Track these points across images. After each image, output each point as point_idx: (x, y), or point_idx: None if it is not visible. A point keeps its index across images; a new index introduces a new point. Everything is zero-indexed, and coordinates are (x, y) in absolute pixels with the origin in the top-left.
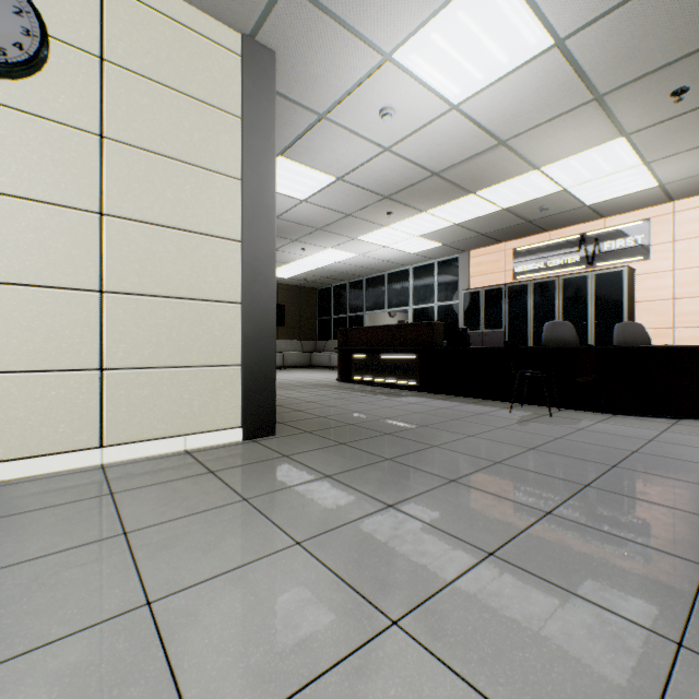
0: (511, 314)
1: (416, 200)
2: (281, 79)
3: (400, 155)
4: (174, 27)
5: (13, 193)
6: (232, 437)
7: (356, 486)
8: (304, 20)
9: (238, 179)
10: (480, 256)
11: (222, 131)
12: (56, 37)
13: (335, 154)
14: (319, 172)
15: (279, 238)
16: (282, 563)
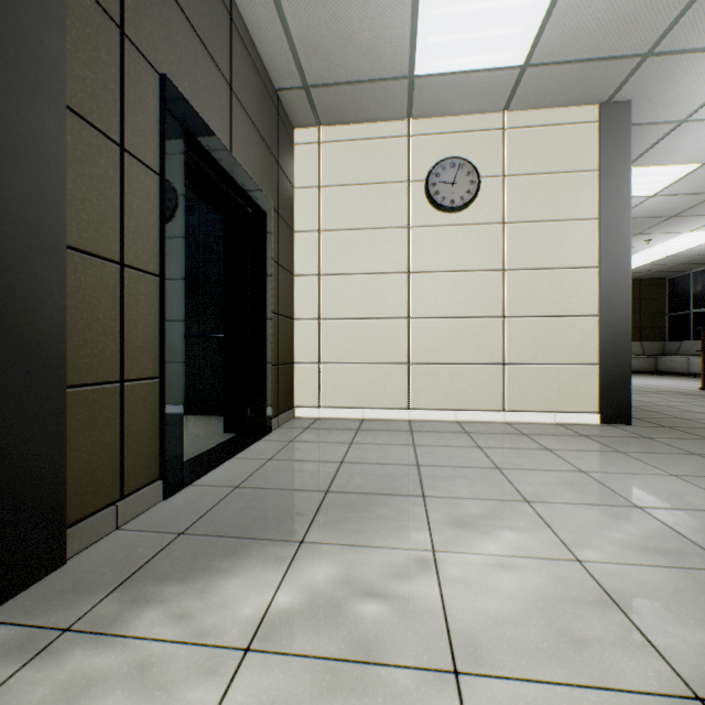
0: None
1: None
2: (633, 115)
3: None
4: (546, 131)
5: (464, 270)
6: (589, 419)
7: None
8: (663, 68)
9: (595, 219)
10: None
11: (581, 187)
12: (481, 177)
13: (699, 144)
14: (675, 165)
15: None
16: (661, 478)
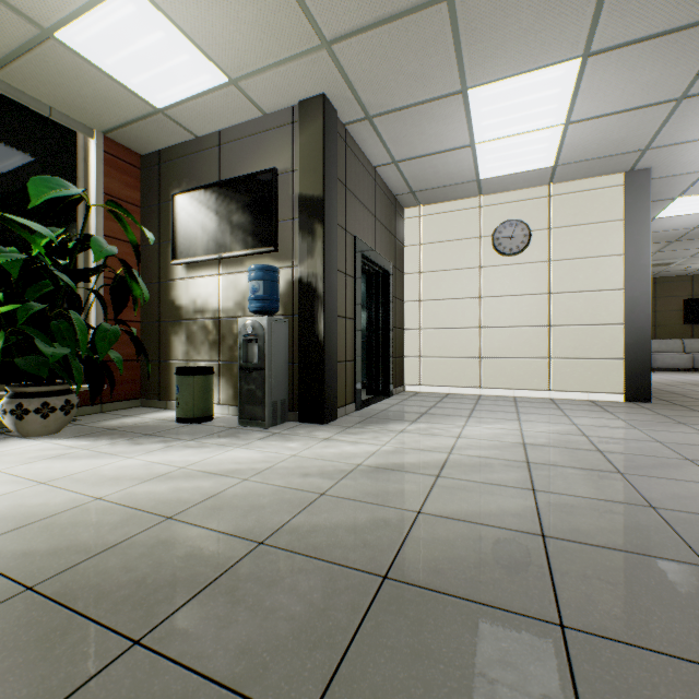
0: None
1: None
2: (658, 173)
3: None
4: (582, 195)
5: (519, 294)
6: (616, 398)
7: (672, 418)
8: (664, 152)
9: (621, 255)
10: None
11: (610, 233)
12: (533, 230)
13: None
14: None
15: None
16: (610, 420)
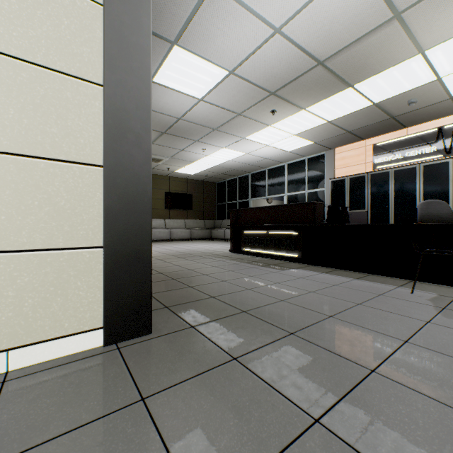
0: (373, 197)
1: (298, 96)
2: None
3: (289, 39)
4: None
5: None
6: (86, 343)
7: None
8: None
9: (97, 3)
10: (343, 152)
11: None
12: None
13: (227, 40)
14: (212, 64)
15: (184, 139)
16: None
